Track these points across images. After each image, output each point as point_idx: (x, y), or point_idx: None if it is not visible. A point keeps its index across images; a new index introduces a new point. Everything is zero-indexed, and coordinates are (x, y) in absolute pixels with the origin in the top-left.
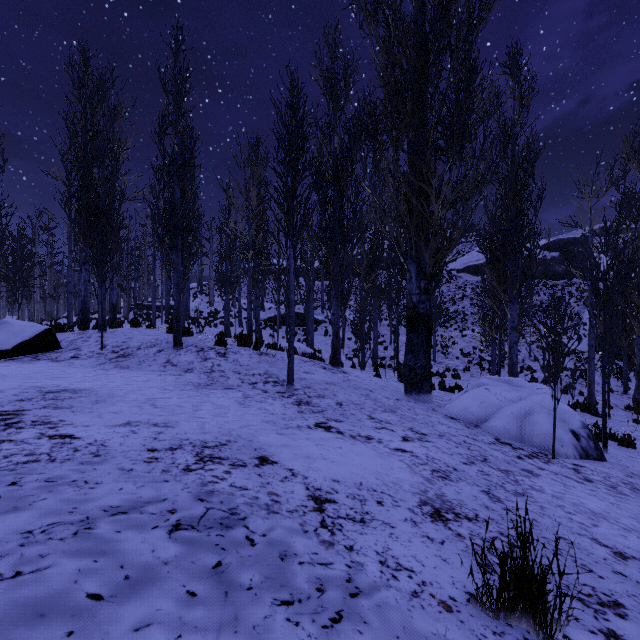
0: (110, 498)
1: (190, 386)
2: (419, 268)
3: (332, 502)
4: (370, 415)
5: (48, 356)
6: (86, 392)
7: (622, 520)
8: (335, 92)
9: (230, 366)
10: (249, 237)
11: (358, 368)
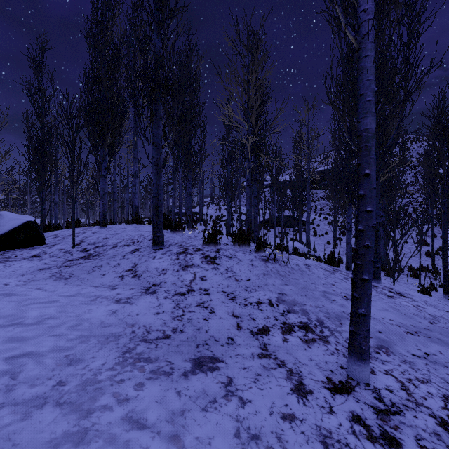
0: None
1: (113, 348)
2: None
3: None
4: None
5: (13, 253)
6: None
7: None
8: None
9: (220, 280)
10: (248, 128)
11: None
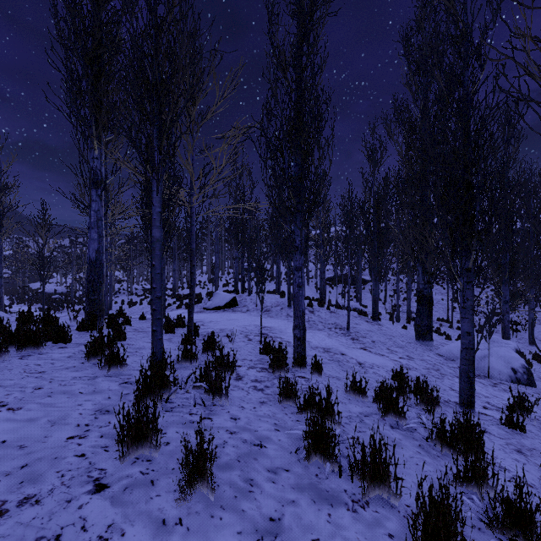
0: (312, 354)
1: None
2: (424, 269)
3: (363, 364)
4: (388, 348)
5: (237, 309)
6: (273, 328)
7: (477, 391)
8: (374, 162)
9: (316, 318)
10: (320, 239)
11: (394, 320)
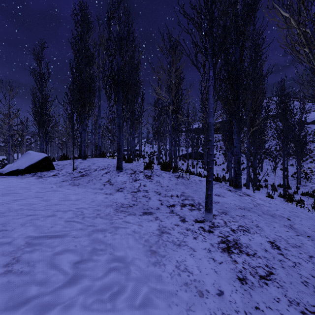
0: None
1: (111, 208)
2: None
3: None
4: None
5: (41, 174)
6: None
7: None
8: None
9: (153, 186)
10: (170, 100)
11: (243, 187)
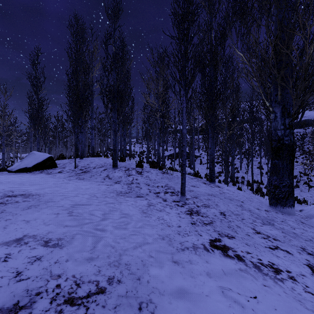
0: None
1: (113, 193)
2: (284, 109)
3: None
4: (254, 228)
5: (48, 171)
6: (35, 197)
7: None
8: (212, 0)
9: (143, 180)
10: (158, 106)
11: (222, 183)
